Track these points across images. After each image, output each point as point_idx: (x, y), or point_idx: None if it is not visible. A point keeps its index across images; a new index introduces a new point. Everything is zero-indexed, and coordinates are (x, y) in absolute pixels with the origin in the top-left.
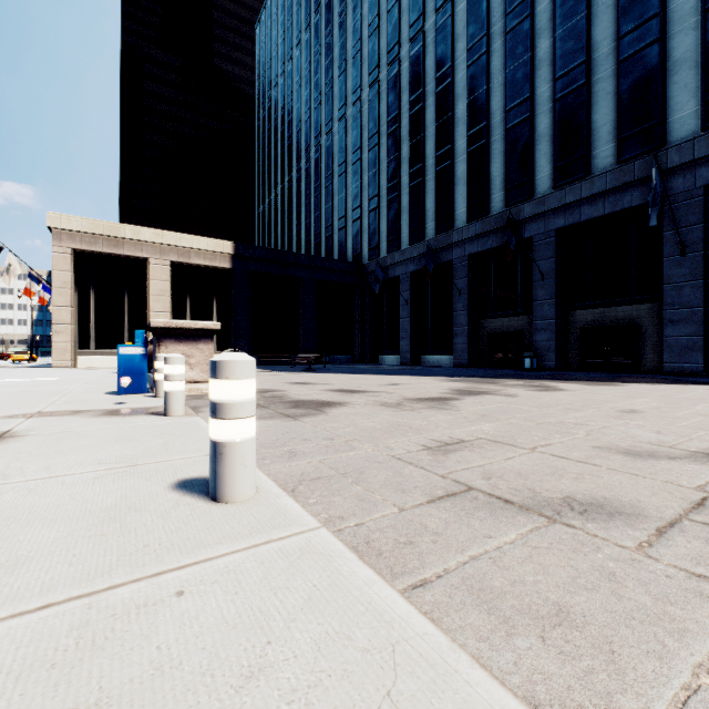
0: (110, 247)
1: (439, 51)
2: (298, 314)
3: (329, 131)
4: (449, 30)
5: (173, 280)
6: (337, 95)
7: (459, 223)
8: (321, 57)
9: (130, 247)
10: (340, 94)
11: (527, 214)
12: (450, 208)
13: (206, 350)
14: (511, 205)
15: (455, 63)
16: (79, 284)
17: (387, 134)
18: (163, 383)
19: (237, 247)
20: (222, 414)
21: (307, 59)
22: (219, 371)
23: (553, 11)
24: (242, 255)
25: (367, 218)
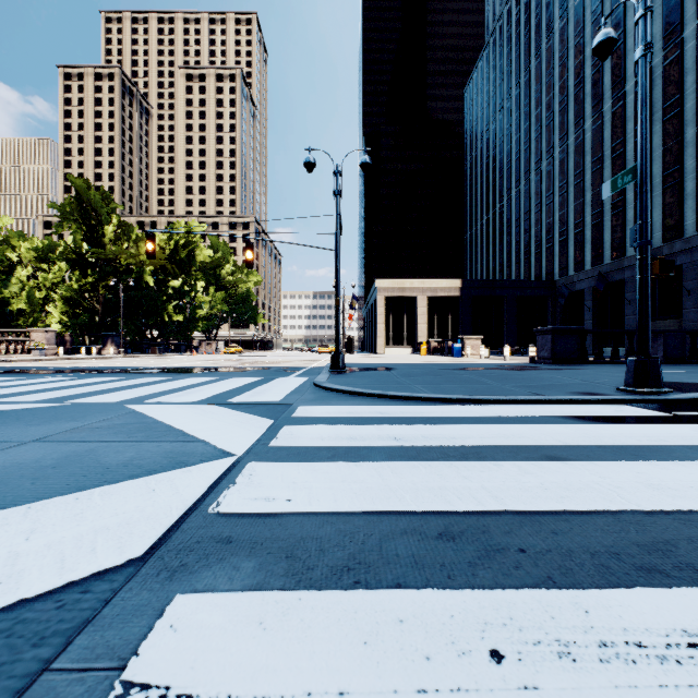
0: (399, 292)
1: (613, 128)
2: (502, 320)
3: (527, 178)
4: (621, 114)
5: (427, 306)
6: (533, 152)
7: (629, 252)
8: (520, 121)
9: (408, 291)
10: (536, 152)
11: (677, 249)
12: (622, 242)
13: (478, 345)
14: (666, 242)
15: (626, 138)
16: (385, 312)
17: (573, 185)
18: (469, 354)
19: (463, 282)
20: (505, 352)
21: (508, 122)
22: (505, 347)
23: (696, 109)
24: (466, 287)
25: (557, 246)
